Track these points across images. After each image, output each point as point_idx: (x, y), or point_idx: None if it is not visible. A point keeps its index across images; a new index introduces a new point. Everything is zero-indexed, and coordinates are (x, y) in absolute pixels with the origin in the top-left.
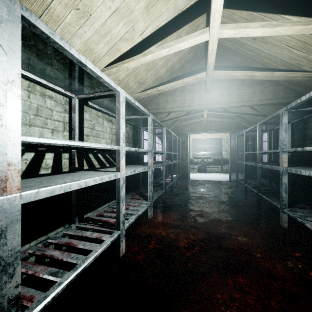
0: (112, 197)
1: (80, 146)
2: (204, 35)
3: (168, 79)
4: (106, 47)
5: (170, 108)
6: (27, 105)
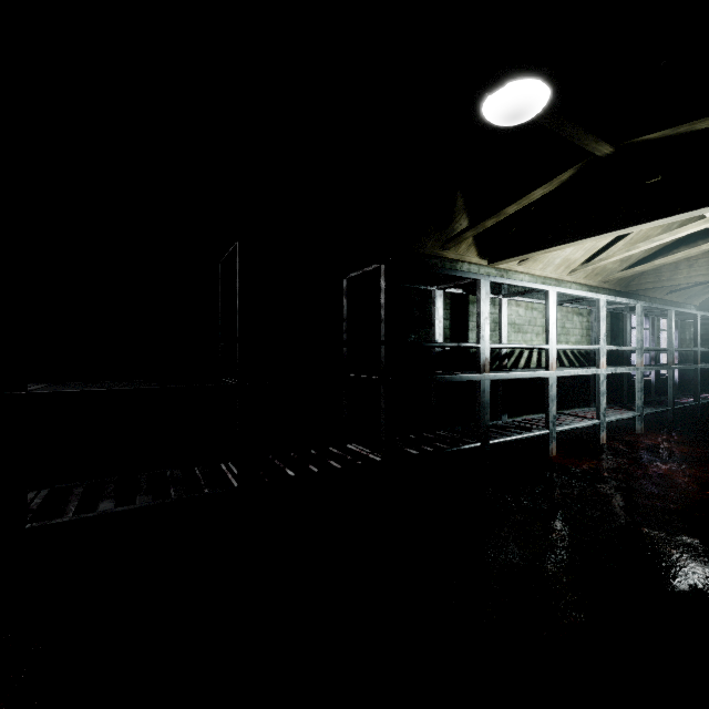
0: (582, 403)
1: (574, 348)
2: (708, 224)
3: (676, 239)
4: (582, 252)
5: (683, 279)
6: (525, 320)
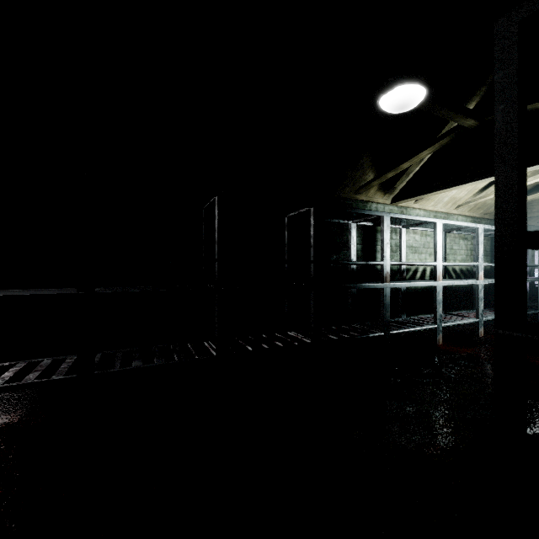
0: (467, 307)
1: (457, 265)
2: None
3: None
4: (465, 192)
5: None
6: (420, 243)
